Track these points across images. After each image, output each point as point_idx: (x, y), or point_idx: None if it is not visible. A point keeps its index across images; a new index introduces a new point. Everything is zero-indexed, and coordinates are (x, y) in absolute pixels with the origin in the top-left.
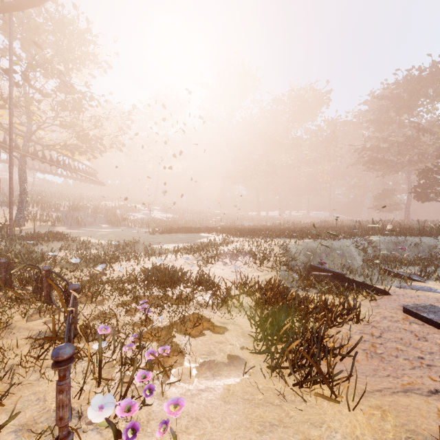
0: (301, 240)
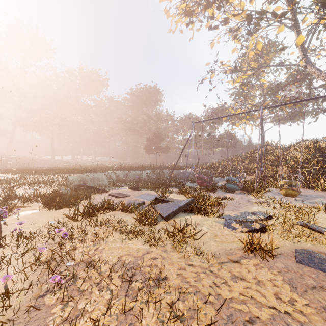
0: (78, 174)
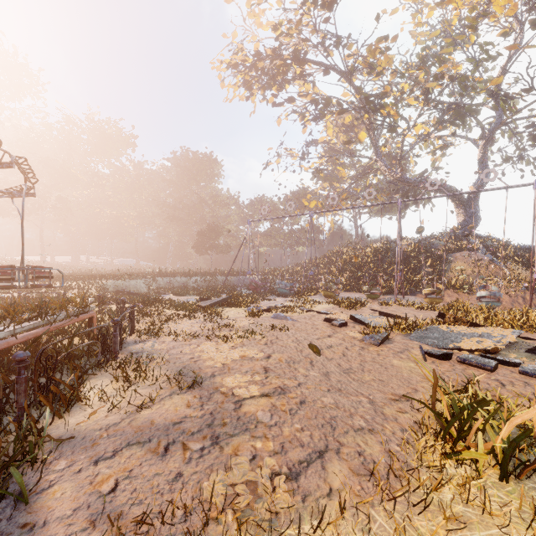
0: (110, 280)
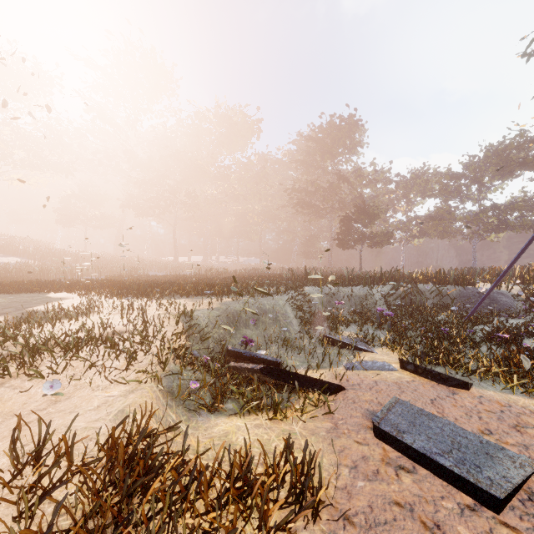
0: (220, 299)
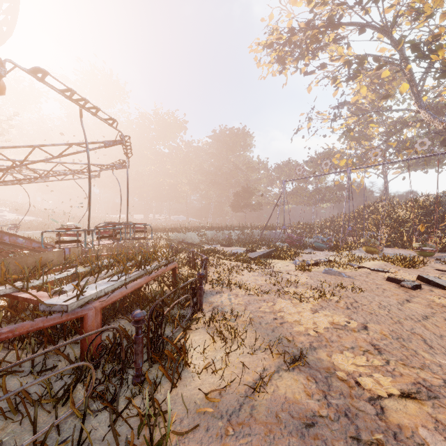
0: (173, 233)
